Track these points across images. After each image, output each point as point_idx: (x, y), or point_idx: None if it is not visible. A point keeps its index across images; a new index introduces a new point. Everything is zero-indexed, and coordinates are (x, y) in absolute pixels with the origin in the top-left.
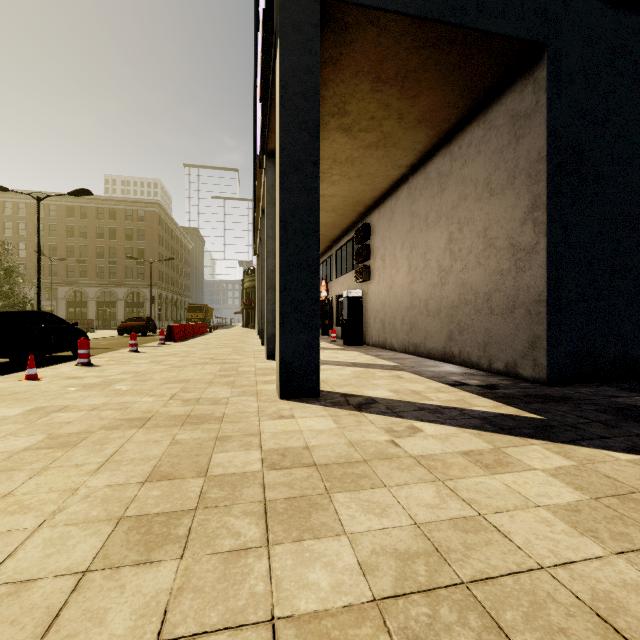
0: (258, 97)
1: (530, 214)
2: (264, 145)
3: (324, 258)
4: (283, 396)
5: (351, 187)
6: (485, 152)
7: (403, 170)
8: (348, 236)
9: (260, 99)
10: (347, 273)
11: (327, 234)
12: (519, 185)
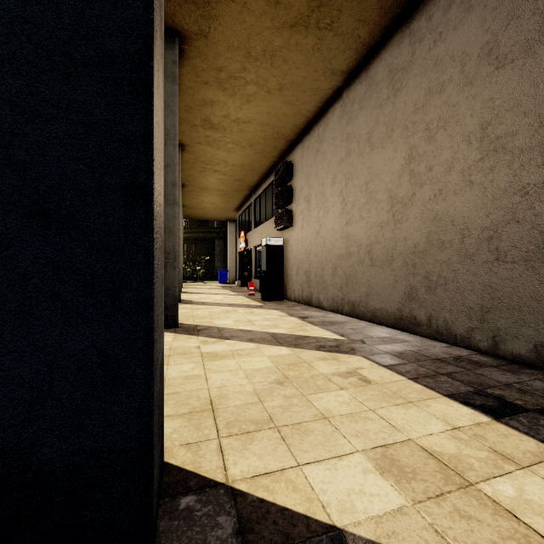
0: None
1: None
2: None
3: (243, 209)
4: None
5: (270, 108)
6: (484, 2)
7: (336, 80)
8: (267, 181)
9: None
10: (266, 221)
11: (245, 180)
12: None
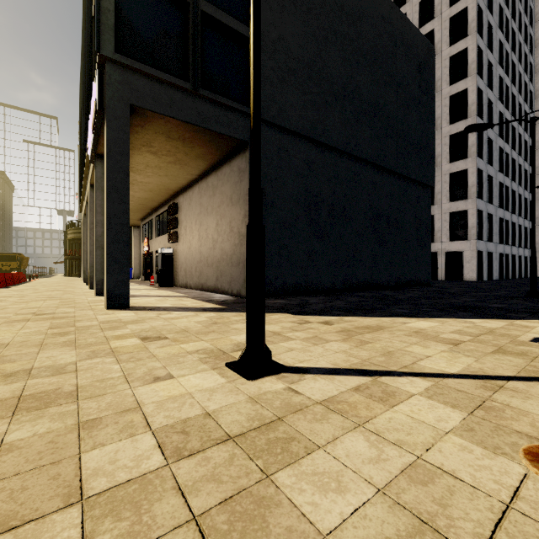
0: (90, 126)
1: (244, 219)
2: (94, 153)
3: (146, 221)
4: (109, 308)
5: (162, 180)
6: (230, 182)
7: (195, 176)
8: (164, 208)
9: (92, 132)
10: (163, 235)
11: (147, 204)
12: (241, 204)
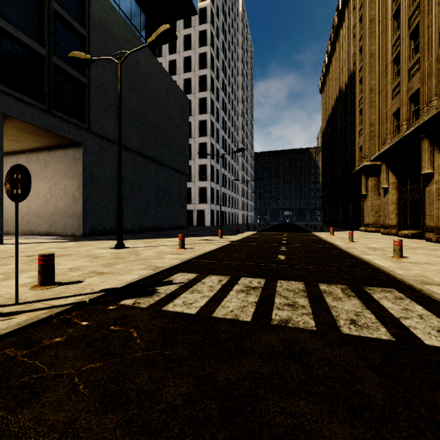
0: None
1: (78, 188)
2: None
3: None
4: None
5: None
6: (65, 162)
7: (24, 149)
8: None
9: None
10: None
11: None
12: (75, 179)
